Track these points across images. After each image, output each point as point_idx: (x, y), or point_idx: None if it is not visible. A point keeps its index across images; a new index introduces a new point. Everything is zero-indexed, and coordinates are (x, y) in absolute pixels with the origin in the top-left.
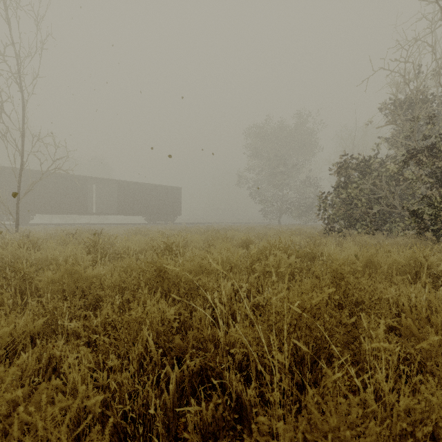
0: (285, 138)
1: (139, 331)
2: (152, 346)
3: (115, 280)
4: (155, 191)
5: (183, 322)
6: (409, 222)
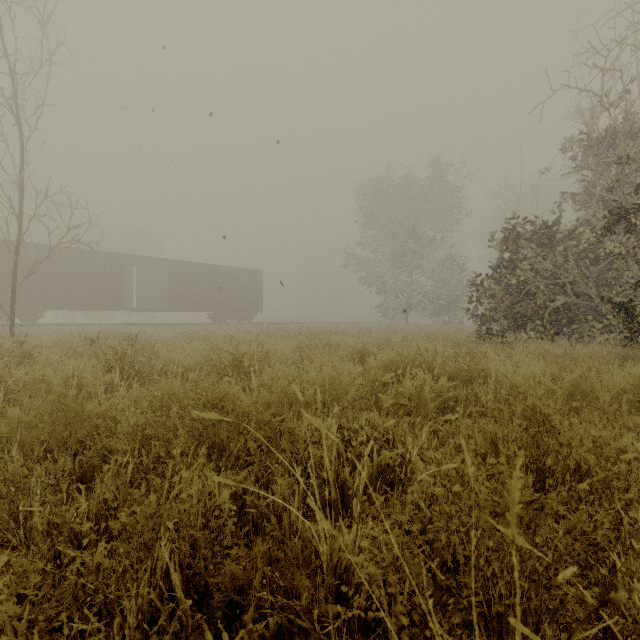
0: (415, 198)
1: (153, 543)
2: (175, 582)
3: (137, 421)
4: (224, 276)
5: (250, 506)
6: (615, 321)
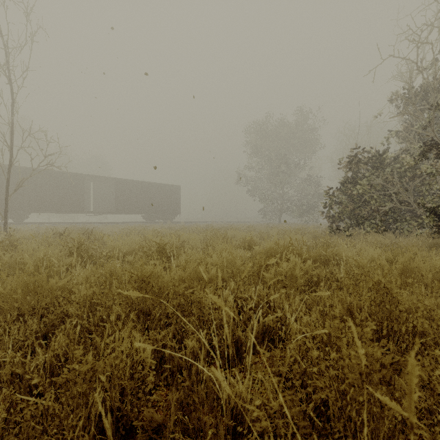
0: (286, 135)
1: (90, 391)
2: (106, 425)
3: (86, 292)
4: (154, 189)
5: (168, 358)
6: (427, 220)
